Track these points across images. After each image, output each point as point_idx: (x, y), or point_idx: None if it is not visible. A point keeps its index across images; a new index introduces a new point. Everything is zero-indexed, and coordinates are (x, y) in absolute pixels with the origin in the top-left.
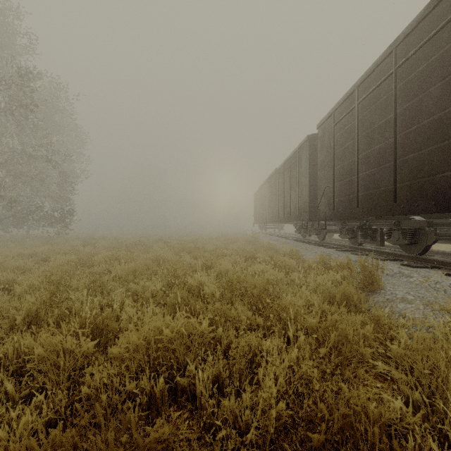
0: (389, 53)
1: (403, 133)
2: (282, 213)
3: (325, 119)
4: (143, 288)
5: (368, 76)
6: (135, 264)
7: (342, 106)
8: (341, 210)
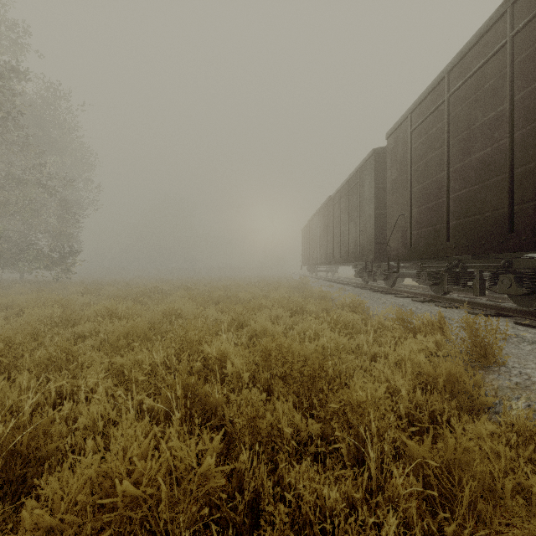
0: (500, 15)
1: (525, 129)
2: (337, 251)
3: (399, 124)
4: (134, 362)
5: (465, 55)
6: (132, 323)
7: (423, 103)
8: (422, 246)
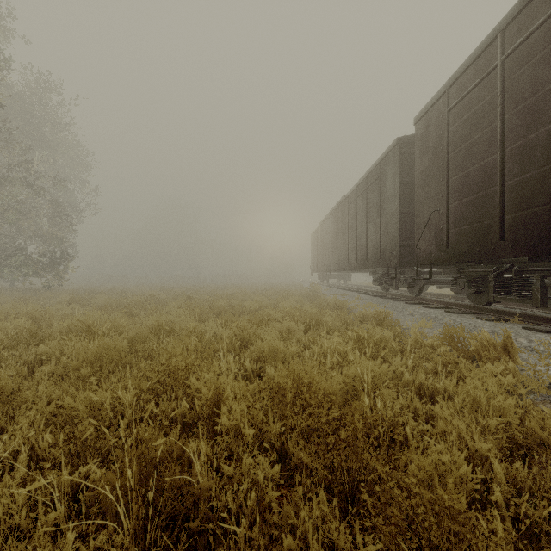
0: None
1: None
2: (353, 256)
3: (431, 104)
4: (90, 405)
5: (529, 2)
6: (102, 343)
7: (465, 74)
8: (463, 247)
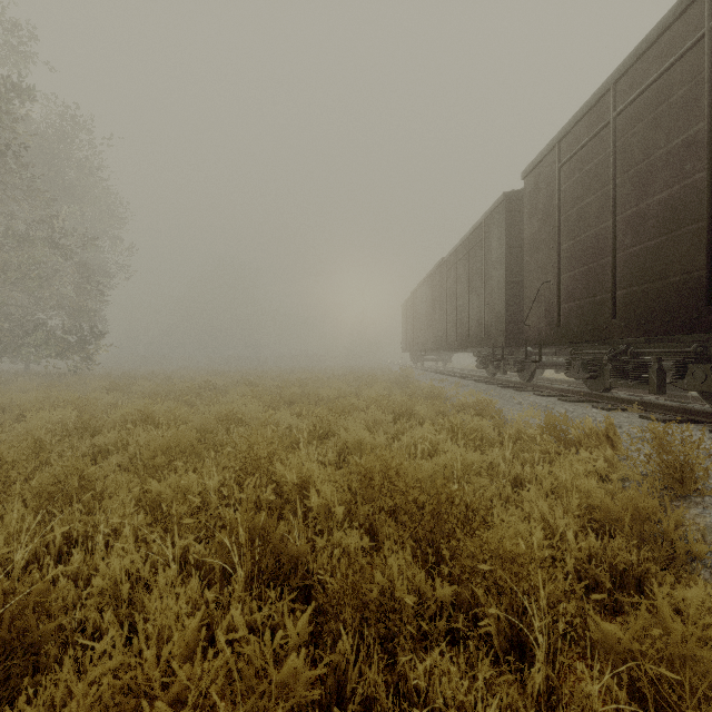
0: None
1: None
2: (453, 333)
3: (541, 158)
4: (176, 490)
5: (641, 57)
6: (174, 432)
7: (577, 127)
8: (575, 325)
